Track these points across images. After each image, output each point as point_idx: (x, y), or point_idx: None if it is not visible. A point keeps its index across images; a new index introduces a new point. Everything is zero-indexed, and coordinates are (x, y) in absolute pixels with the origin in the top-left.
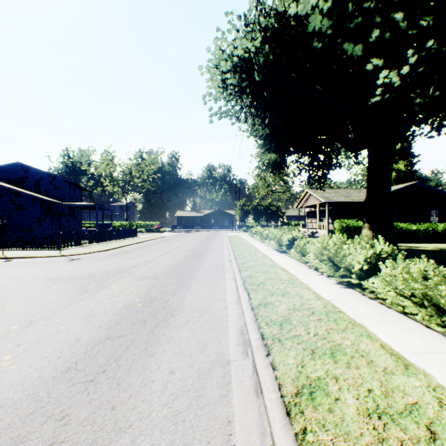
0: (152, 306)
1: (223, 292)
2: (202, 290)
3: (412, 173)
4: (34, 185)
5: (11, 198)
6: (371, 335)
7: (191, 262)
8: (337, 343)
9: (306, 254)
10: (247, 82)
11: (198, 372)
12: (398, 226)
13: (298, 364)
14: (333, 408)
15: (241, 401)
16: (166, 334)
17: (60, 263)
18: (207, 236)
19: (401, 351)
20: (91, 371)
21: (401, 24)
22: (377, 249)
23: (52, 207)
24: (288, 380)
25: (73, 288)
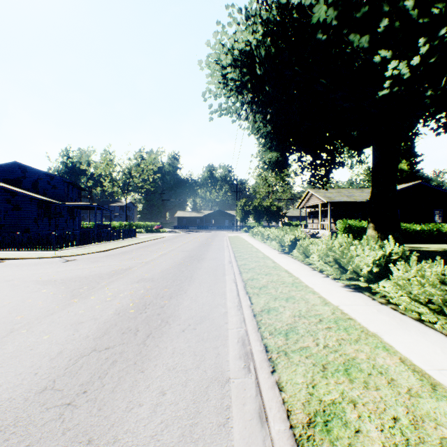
0: (146, 312)
1: (223, 296)
2: (200, 294)
3: (415, 172)
4: (32, 184)
5: (7, 197)
6: (387, 347)
7: (190, 263)
8: (351, 357)
9: (310, 255)
10: (248, 77)
11: (193, 393)
12: (402, 226)
13: (308, 383)
14: (354, 443)
15: (243, 431)
16: (159, 345)
17: (54, 264)
18: (207, 237)
19: (424, 367)
20: (70, 391)
21: (411, 12)
22: (387, 250)
23: (50, 207)
24: (298, 405)
25: (63, 292)
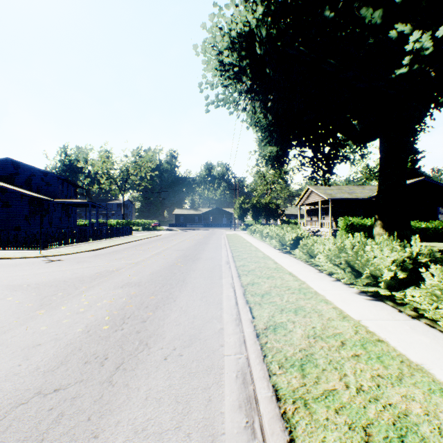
0: (123, 328)
1: (218, 305)
2: (192, 303)
3: (416, 169)
4: (25, 181)
5: None
6: None
7: (184, 264)
8: (401, 412)
9: (315, 255)
10: (247, 61)
11: None
12: None
13: None
14: None
15: None
16: (129, 383)
17: (35, 265)
18: (204, 235)
19: None
20: None
21: None
22: (413, 251)
23: (42, 204)
24: None
25: (31, 300)
